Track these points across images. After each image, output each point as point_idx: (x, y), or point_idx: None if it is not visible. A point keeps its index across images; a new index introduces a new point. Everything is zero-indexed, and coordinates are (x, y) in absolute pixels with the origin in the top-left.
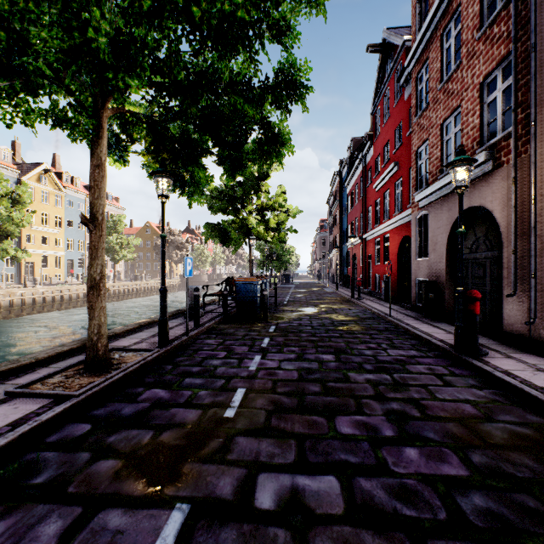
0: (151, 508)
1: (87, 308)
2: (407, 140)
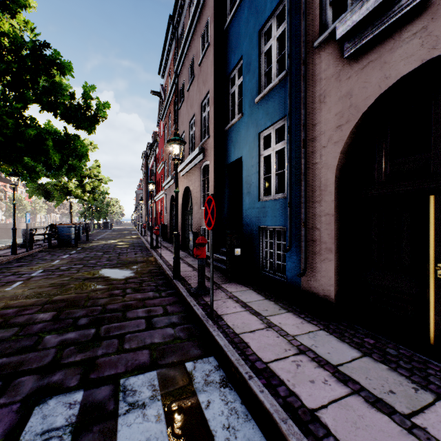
0: (33, 271)
1: None
2: None
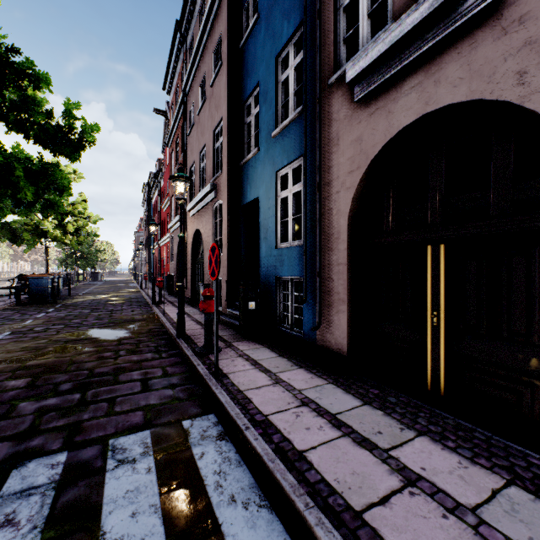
0: None
1: None
2: None
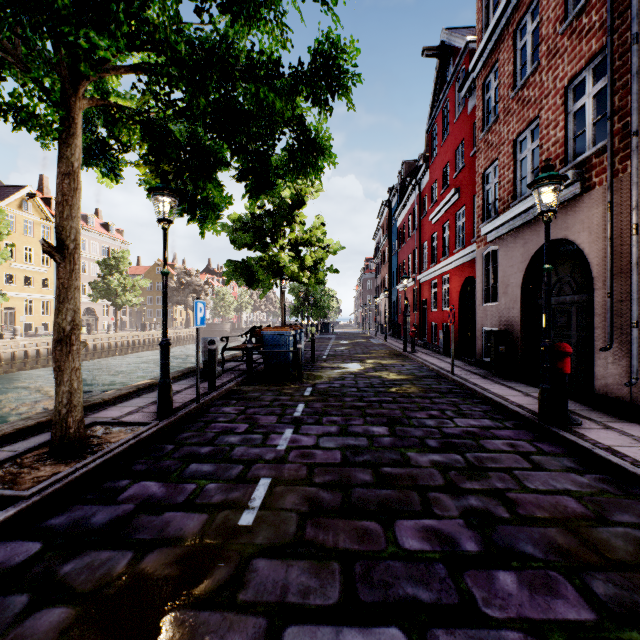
0: None
1: (54, 370)
2: (471, 162)
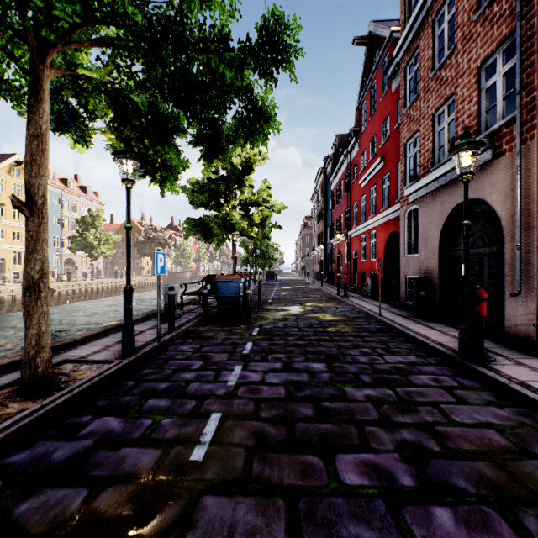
0: None
1: (23, 315)
2: (395, 134)
